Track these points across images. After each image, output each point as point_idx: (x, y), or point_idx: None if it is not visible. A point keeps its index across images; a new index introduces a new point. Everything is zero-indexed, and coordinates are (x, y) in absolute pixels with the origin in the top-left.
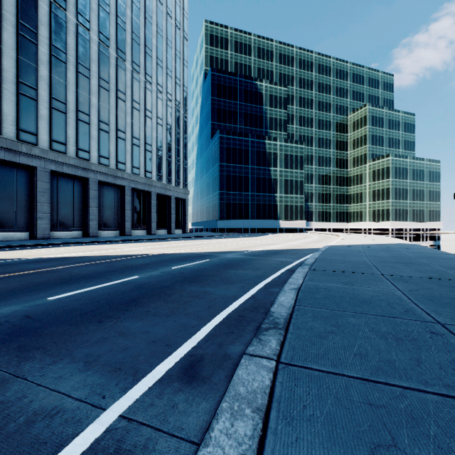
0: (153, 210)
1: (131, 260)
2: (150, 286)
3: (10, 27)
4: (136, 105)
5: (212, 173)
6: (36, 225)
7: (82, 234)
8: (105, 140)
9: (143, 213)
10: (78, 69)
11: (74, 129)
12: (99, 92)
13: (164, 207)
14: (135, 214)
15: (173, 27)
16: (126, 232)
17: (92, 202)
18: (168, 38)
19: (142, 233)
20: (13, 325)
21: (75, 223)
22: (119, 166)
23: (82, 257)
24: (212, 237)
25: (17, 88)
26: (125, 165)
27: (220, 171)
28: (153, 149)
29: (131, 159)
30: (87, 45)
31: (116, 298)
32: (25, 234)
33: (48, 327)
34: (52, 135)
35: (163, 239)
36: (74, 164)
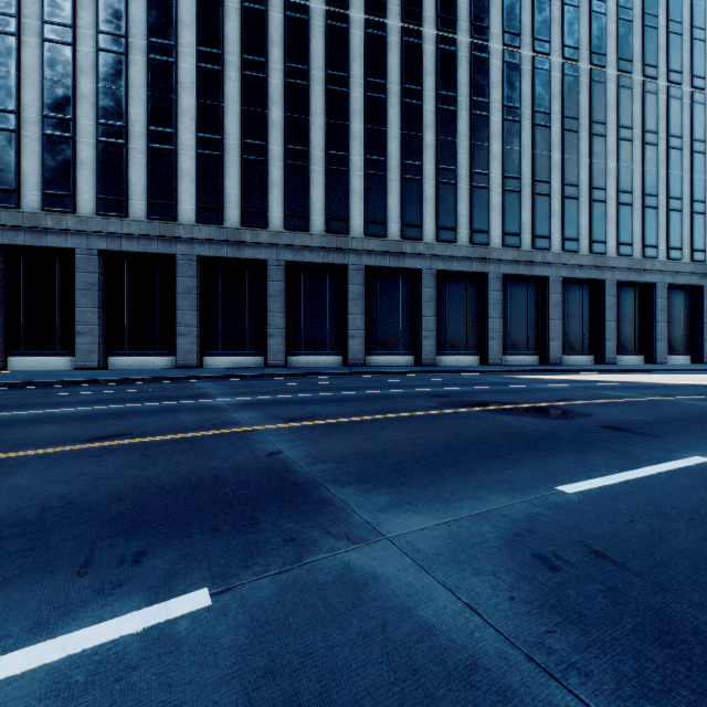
0: (706, 318)
1: None
2: None
3: (526, 123)
4: (674, 142)
5: None
6: (548, 348)
7: (592, 361)
8: (626, 218)
9: (684, 326)
10: (591, 131)
11: (586, 215)
12: (618, 148)
13: None
14: (669, 328)
15: None
16: (656, 359)
17: (607, 313)
18: None
19: (682, 361)
20: None
21: (584, 345)
22: (645, 252)
23: None
24: None
25: (532, 189)
26: (656, 248)
27: None
28: (706, 207)
29: (664, 237)
30: (601, 91)
31: None
32: (535, 358)
33: None
34: (563, 233)
35: None
36: (587, 264)
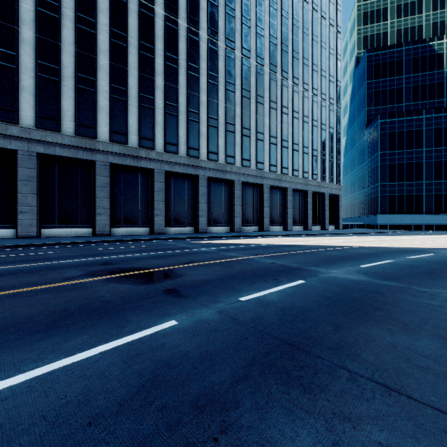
0: (309, 207)
1: (351, 249)
2: (421, 267)
3: (221, 87)
4: (295, 115)
5: (369, 164)
6: (234, 222)
7: (258, 229)
8: (273, 151)
9: (300, 211)
10: (257, 100)
11: (254, 147)
12: (270, 112)
13: (318, 204)
14: (294, 211)
15: (326, 27)
16: (288, 228)
17: (265, 203)
18: (322, 40)
19: (299, 229)
20: (378, 275)
21: (254, 220)
22: (283, 171)
23: (303, 245)
24: (380, 233)
25: (225, 127)
26: (287, 169)
27: (380, 161)
28: (309, 151)
29: (291, 163)
30: (262, 79)
31: (411, 270)
32: (227, 228)
33: (403, 278)
34: (242, 155)
35: (330, 234)
36: (254, 175)
